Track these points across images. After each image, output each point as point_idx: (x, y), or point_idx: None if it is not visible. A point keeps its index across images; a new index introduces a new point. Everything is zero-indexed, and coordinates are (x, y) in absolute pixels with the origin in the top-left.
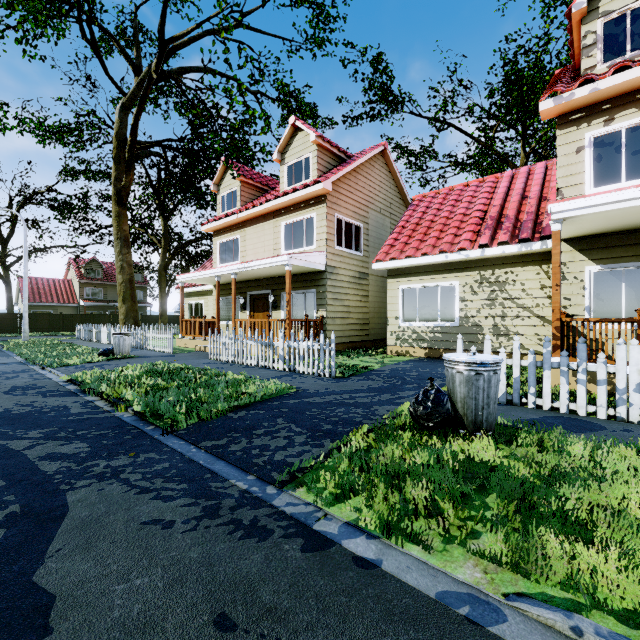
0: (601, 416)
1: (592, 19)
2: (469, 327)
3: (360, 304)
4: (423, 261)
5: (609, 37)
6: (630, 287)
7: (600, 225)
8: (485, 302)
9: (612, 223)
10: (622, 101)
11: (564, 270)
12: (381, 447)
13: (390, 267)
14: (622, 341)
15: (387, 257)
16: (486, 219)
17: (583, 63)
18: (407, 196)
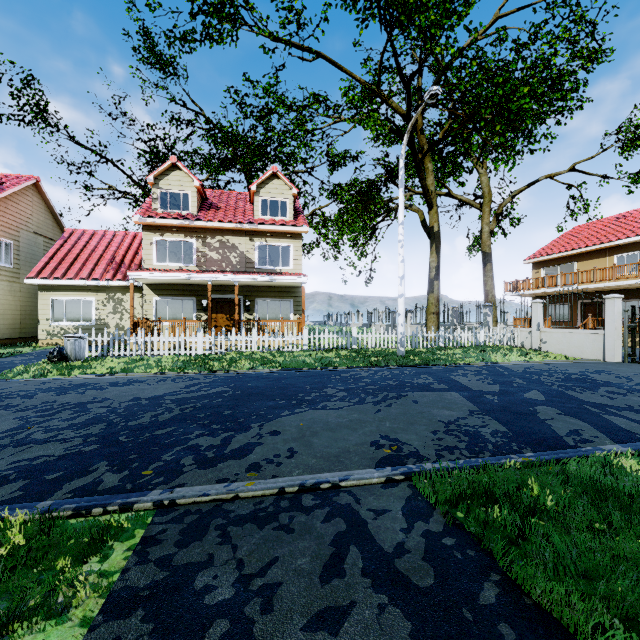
0: (134, 355)
1: (156, 188)
2: (102, 325)
3: (11, 308)
4: (69, 283)
5: (163, 199)
6: (170, 307)
7: (154, 281)
8: (111, 311)
9: (158, 281)
10: (167, 229)
11: (146, 298)
12: (32, 368)
13: (42, 283)
14: (140, 328)
15: (39, 276)
16: (114, 262)
17: (153, 205)
18: (61, 221)
